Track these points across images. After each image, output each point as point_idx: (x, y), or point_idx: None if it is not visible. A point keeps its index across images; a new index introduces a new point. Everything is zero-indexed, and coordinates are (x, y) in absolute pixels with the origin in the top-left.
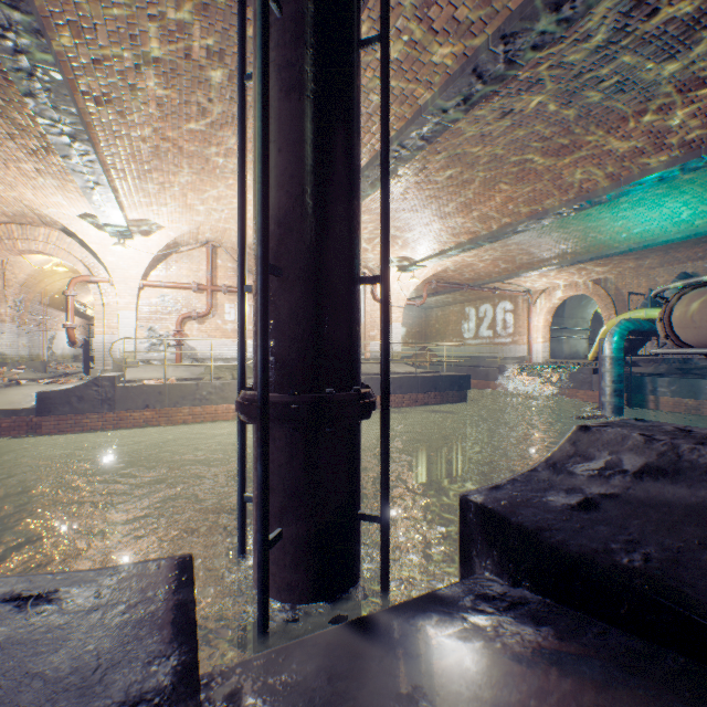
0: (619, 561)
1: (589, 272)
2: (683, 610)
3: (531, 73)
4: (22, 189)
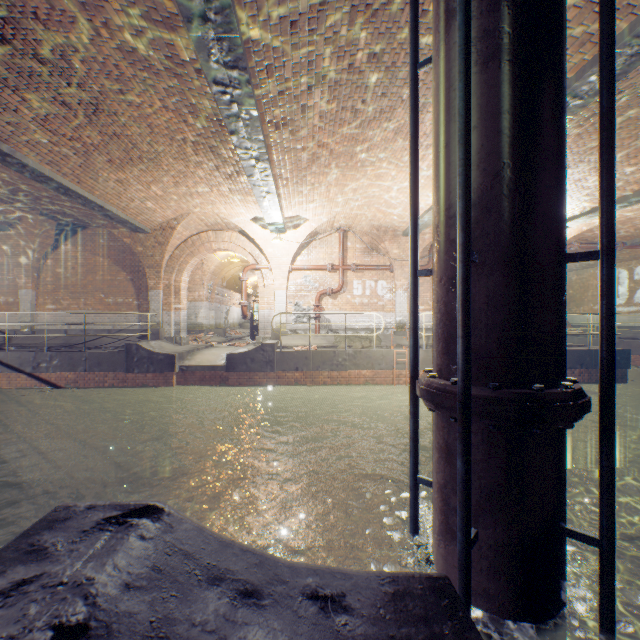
0: None
1: None
2: None
3: None
4: (218, 205)
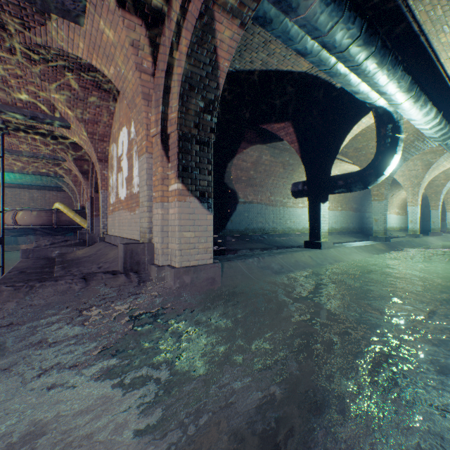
0: None
1: None
2: None
3: None
4: None
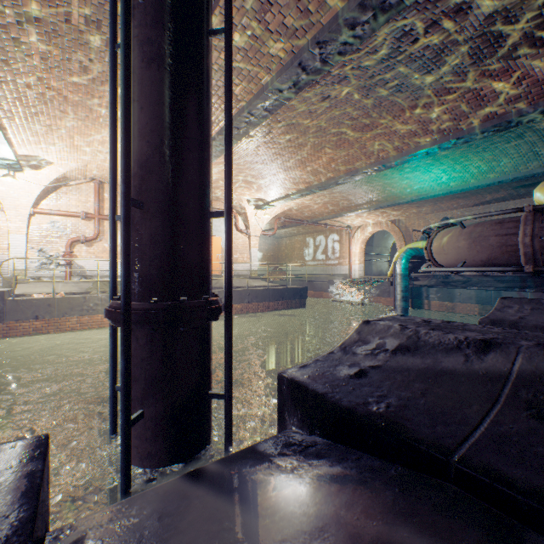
0: (371, 409)
1: (388, 215)
2: (401, 436)
3: (340, 71)
4: None
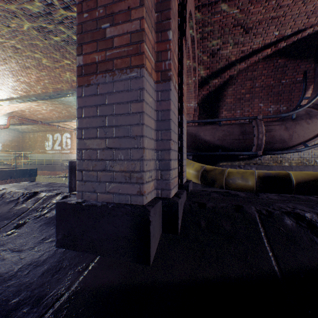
0: None
1: None
2: None
3: (8, 9)
4: None
